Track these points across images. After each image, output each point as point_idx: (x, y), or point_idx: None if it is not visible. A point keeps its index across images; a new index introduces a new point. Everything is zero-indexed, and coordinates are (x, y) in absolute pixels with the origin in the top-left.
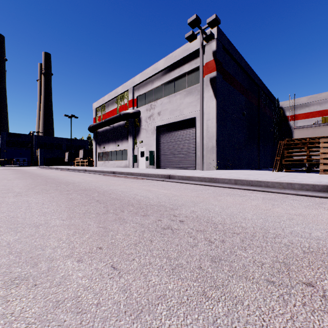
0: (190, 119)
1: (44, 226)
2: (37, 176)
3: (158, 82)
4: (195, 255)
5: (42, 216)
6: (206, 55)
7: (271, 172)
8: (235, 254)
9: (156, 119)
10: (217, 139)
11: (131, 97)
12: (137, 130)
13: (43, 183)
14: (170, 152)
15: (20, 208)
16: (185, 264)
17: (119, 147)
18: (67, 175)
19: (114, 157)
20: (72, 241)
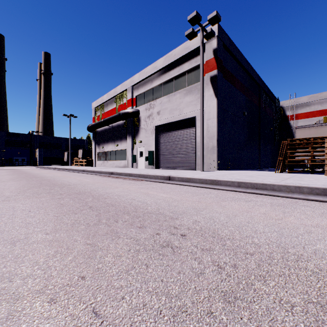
0: (190, 118)
1: (22, 242)
2: (33, 176)
3: (157, 81)
4: (202, 291)
5: (24, 227)
6: (206, 53)
7: (274, 173)
8: (253, 288)
9: (155, 119)
10: (218, 139)
11: (130, 96)
12: (136, 130)
13: (36, 185)
14: (169, 152)
15: (2, 217)
16: (190, 306)
17: (118, 147)
18: (64, 175)
19: (113, 157)
20: (50, 266)
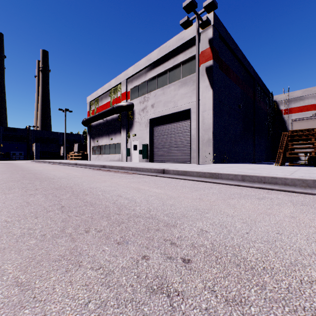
0: (185, 110)
1: None
2: (21, 170)
3: (152, 74)
4: None
5: None
6: (201, 43)
7: (275, 166)
8: None
9: (150, 112)
10: (213, 131)
11: (124, 90)
12: (130, 123)
13: (16, 179)
14: (164, 145)
15: None
16: None
17: (112, 140)
18: (55, 169)
19: (107, 151)
20: None
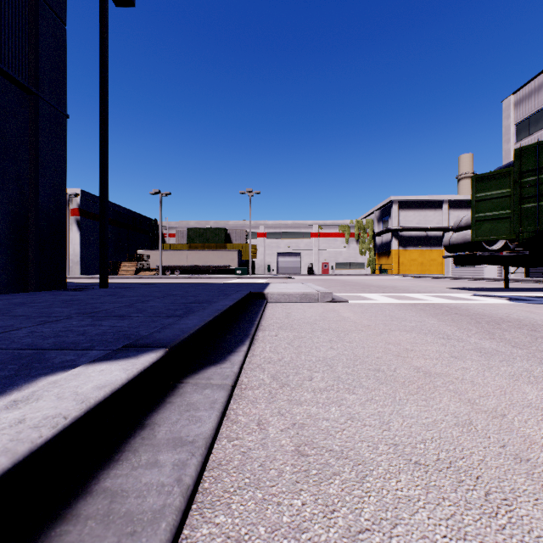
0: None
1: None
2: None
3: None
4: None
5: None
6: (73, 203)
7: None
8: None
9: None
10: (81, 257)
11: None
12: None
13: None
14: None
15: None
16: None
17: None
18: None
19: None
20: None
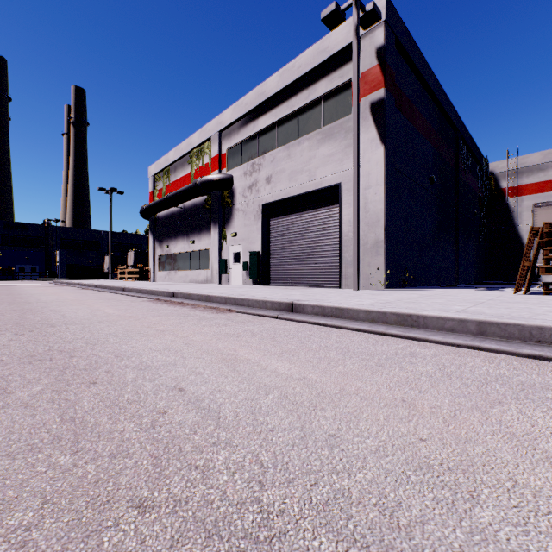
0: (330, 187)
1: None
2: (10, 301)
3: (267, 120)
4: None
5: None
6: (362, 57)
7: (518, 296)
8: None
9: (263, 191)
10: (386, 226)
11: (216, 151)
12: (226, 213)
13: None
14: (289, 253)
15: None
16: None
17: (195, 245)
18: (78, 299)
19: (185, 264)
20: None
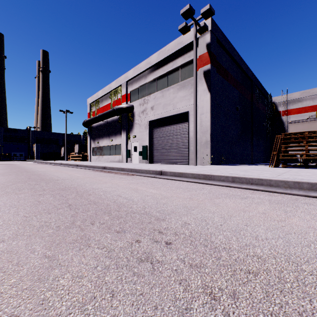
0: (184, 113)
1: None
2: (25, 171)
3: (151, 77)
4: None
5: None
6: (199, 47)
7: (268, 168)
8: None
9: (149, 114)
10: (211, 134)
11: (124, 92)
12: (130, 125)
13: (23, 180)
14: (163, 147)
15: None
16: None
17: (113, 142)
18: (57, 170)
19: (107, 152)
20: None
